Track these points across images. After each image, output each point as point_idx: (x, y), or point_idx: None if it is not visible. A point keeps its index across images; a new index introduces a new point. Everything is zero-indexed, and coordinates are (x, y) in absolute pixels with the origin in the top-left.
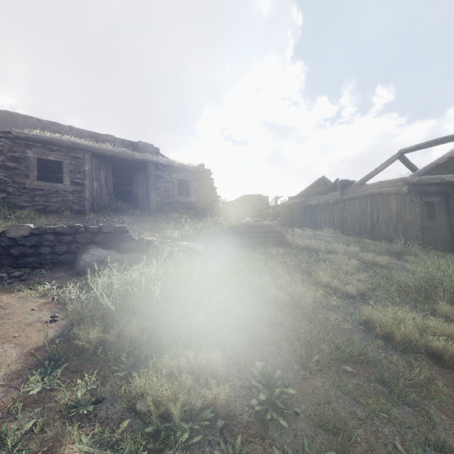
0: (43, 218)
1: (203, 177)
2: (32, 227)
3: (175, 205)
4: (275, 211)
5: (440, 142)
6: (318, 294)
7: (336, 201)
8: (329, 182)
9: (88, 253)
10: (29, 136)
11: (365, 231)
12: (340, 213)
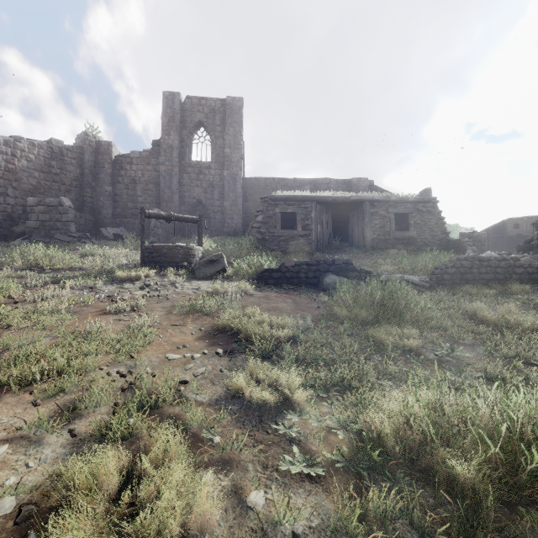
0: (288, 256)
1: (426, 207)
2: (296, 260)
3: (392, 241)
4: None
5: None
6: None
7: None
8: None
9: (327, 277)
10: (276, 197)
11: None
12: None
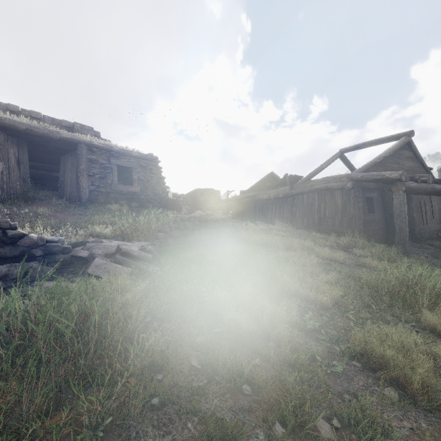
0: None
1: (149, 165)
2: None
3: (114, 195)
4: (227, 205)
5: (374, 144)
6: (293, 312)
7: (286, 195)
8: (277, 178)
9: None
10: None
11: (313, 225)
12: (290, 207)
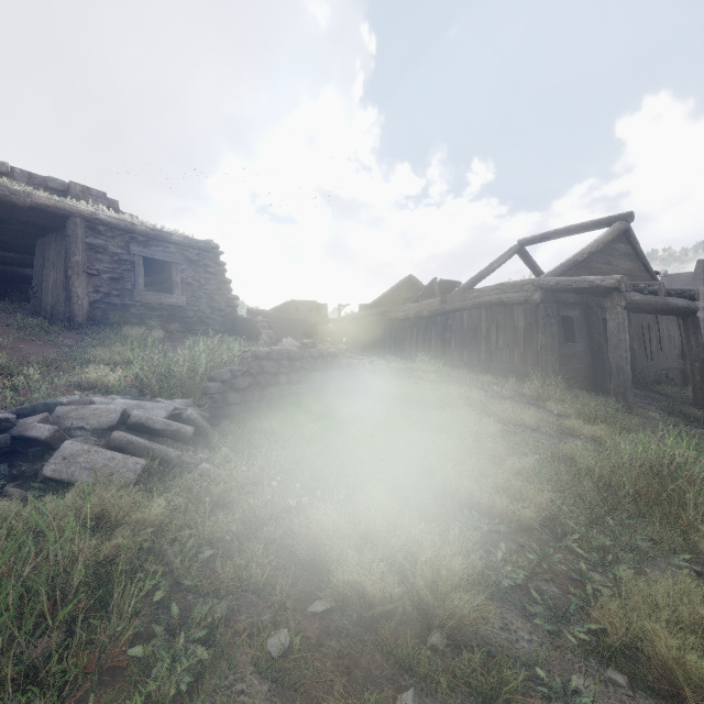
0: None
1: (203, 259)
2: None
3: (139, 310)
4: (339, 328)
5: (573, 232)
6: (474, 554)
7: (434, 312)
8: (420, 285)
9: None
10: None
11: (478, 361)
12: (441, 332)
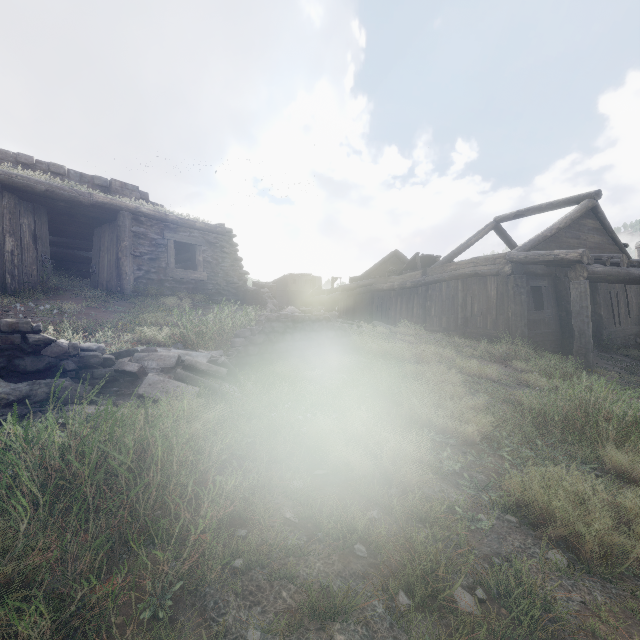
0: None
1: (219, 241)
2: None
3: (171, 284)
4: (332, 298)
5: (544, 209)
6: (424, 449)
7: (416, 284)
8: (404, 259)
9: None
10: None
11: (455, 327)
12: (422, 301)
